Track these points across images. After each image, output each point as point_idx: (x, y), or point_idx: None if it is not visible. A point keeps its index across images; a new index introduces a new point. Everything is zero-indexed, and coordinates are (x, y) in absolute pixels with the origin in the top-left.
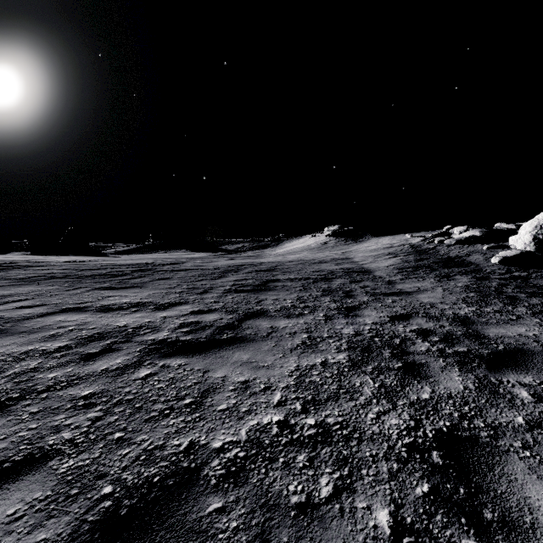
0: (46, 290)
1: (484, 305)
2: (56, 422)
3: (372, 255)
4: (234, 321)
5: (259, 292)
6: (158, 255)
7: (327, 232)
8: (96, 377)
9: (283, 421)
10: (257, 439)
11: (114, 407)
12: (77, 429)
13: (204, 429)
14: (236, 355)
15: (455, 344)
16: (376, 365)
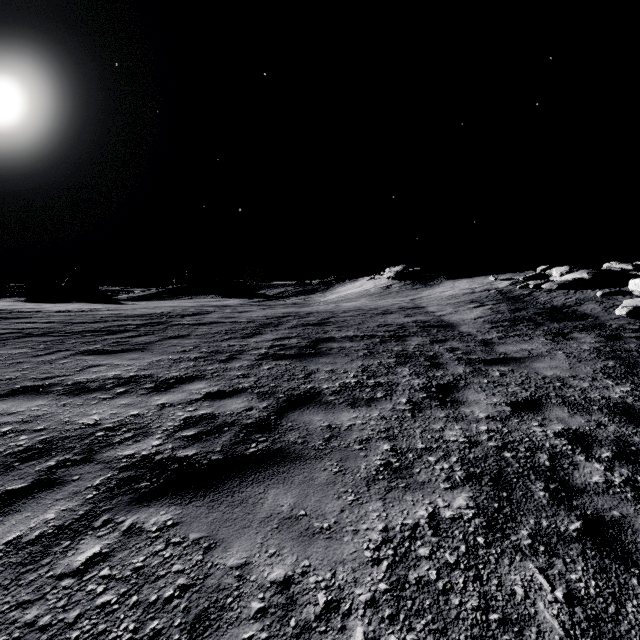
0: (8, 355)
1: (639, 382)
2: None
3: (450, 304)
4: (270, 413)
5: (307, 358)
6: (181, 302)
7: (389, 273)
8: None
9: None
10: None
11: None
12: None
13: None
14: (269, 496)
15: None
16: (533, 525)
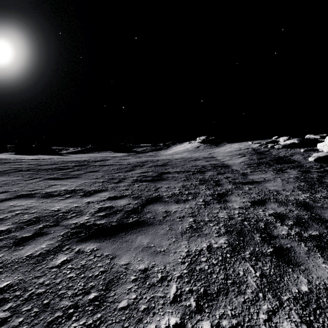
0: (12, 180)
1: (314, 192)
2: None
3: (228, 155)
4: (138, 205)
5: (156, 181)
6: (93, 155)
7: (199, 140)
8: (19, 264)
9: (180, 324)
10: None
11: (23, 304)
12: None
13: None
14: (138, 239)
15: (307, 228)
16: (251, 250)
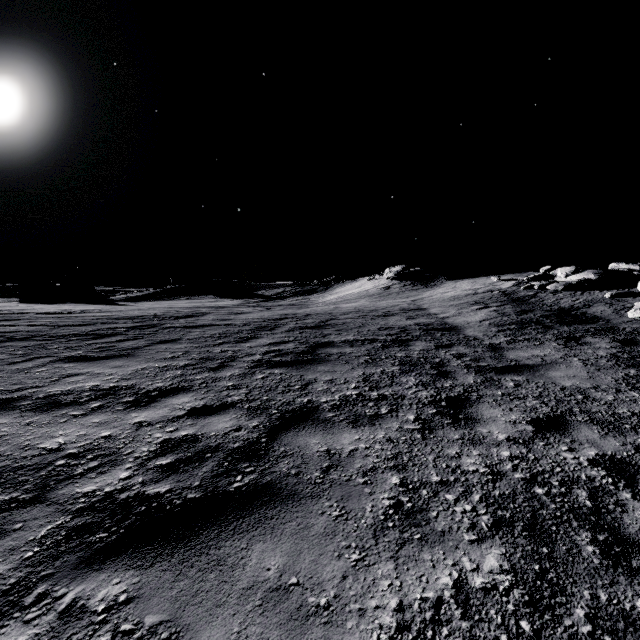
0: None
1: None
2: None
3: (453, 305)
4: (260, 434)
5: (304, 366)
6: (177, 303)
7: (389, 273)
8: None
9: None
10: None
11: None
12: None
13: None
14: (253, 554)
15: None
16: (589, 600)
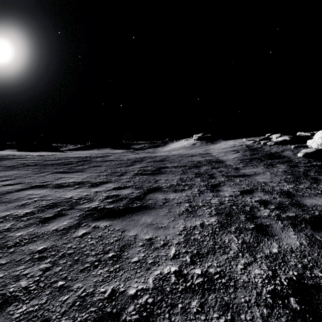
0: (23, 173)
1: (298, 184)
2: (17, 272)
3: (223, 151)
4: (141, 194)
5: (155, 175)
6: (93, 151)
7: (195, 137)
8: (49, 235)
9: (178, 271)
10: (161, 287)
11: (59, 259)
12: (31, 278)
13: (122, 278)
14: (143, 218)
15: (286, 211)
16: (237, 226)
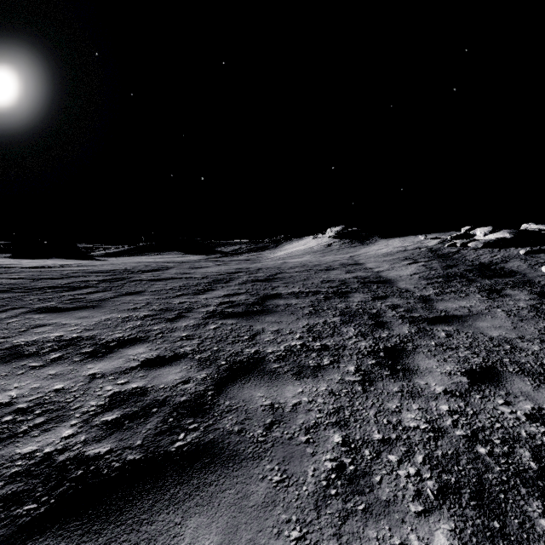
0: None
1: None
2: None
3: (386, 260)
4: (207, 386)
5: (253, 316)
6: (147, 258)
7: (330, 233)
8: None
9: None
10: None
11: None
12: None
13: None
14: (187, 531)
15: None
16: None
